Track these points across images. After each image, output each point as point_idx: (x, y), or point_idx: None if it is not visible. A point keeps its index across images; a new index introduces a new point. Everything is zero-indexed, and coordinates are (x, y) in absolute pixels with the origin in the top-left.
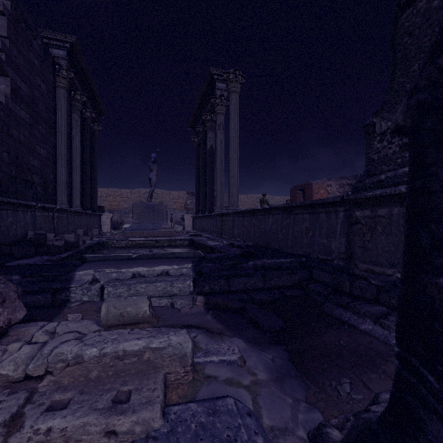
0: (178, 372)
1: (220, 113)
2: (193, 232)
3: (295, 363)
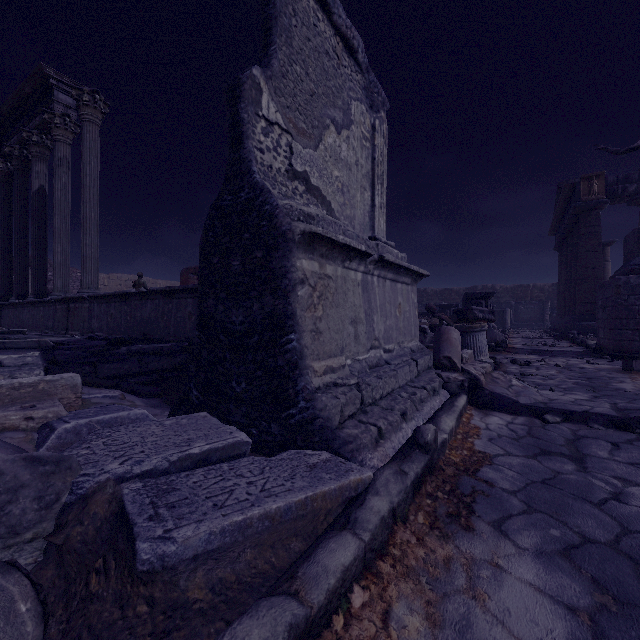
0: (70, 398)
1: (63, 141)
2: (1, 329)
3: (168, 404)
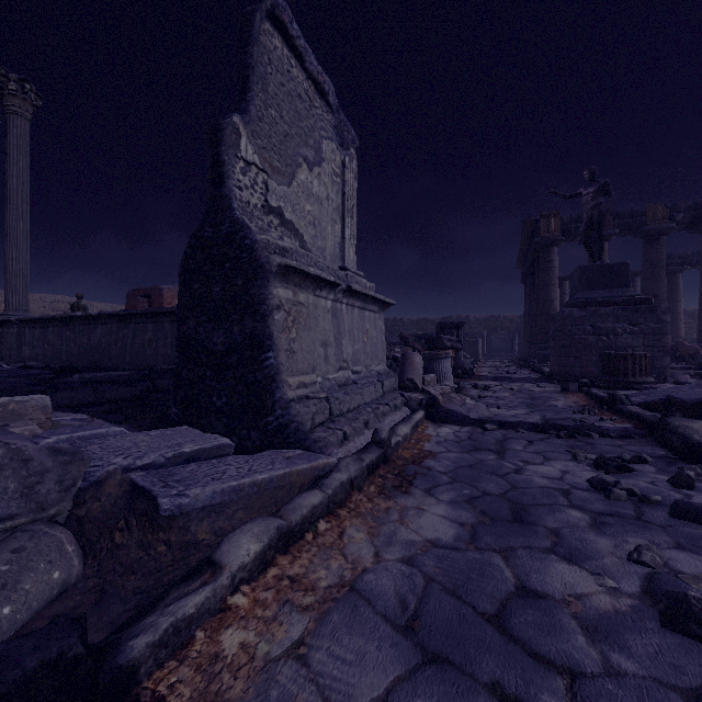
0: (41, 419)
1: None
2: None
3: (136, 429)
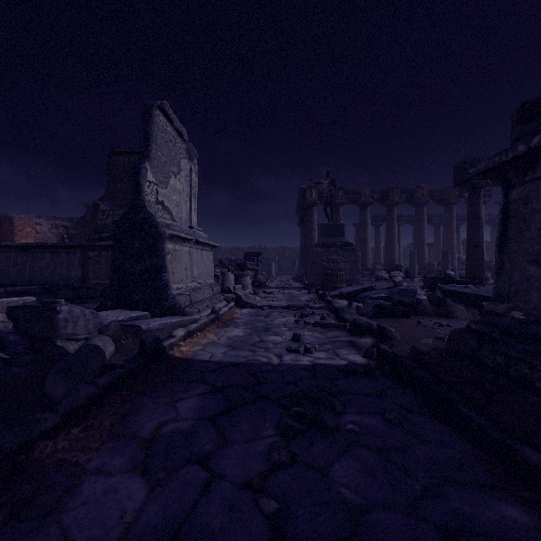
0: None
1: None
2: None
3: None
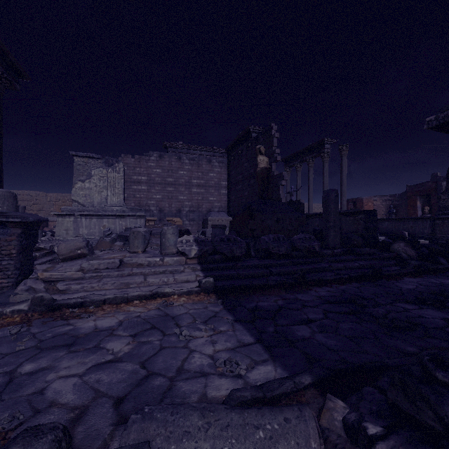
0: None
1: (326, 162)
2: None
3: None
